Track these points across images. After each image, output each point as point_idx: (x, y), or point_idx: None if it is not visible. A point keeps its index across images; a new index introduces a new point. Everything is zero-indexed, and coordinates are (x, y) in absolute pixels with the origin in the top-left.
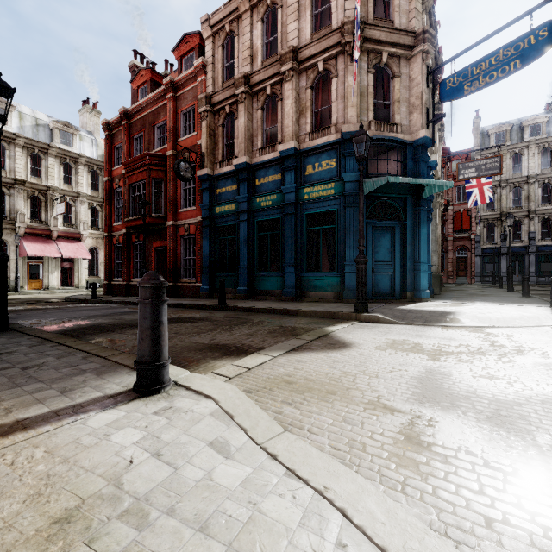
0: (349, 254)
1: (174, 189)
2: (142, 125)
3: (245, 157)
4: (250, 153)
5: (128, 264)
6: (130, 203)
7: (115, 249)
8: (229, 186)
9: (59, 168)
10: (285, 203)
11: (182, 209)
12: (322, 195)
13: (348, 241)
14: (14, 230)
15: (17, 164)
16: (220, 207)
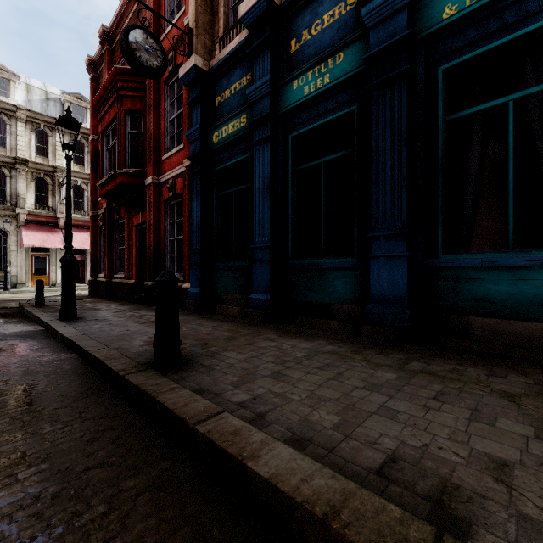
0: None
1: (155, 122)
2: None
3: None
4: None
5: (111, 253)
6: (104, 161)
7: (101, 233)
8: (237, 82)
9: None
10: (372, 51)
11: (167, 154)
12: None
13: None
14: (15, 218)
15: (19, 141)
16: (219, 130)
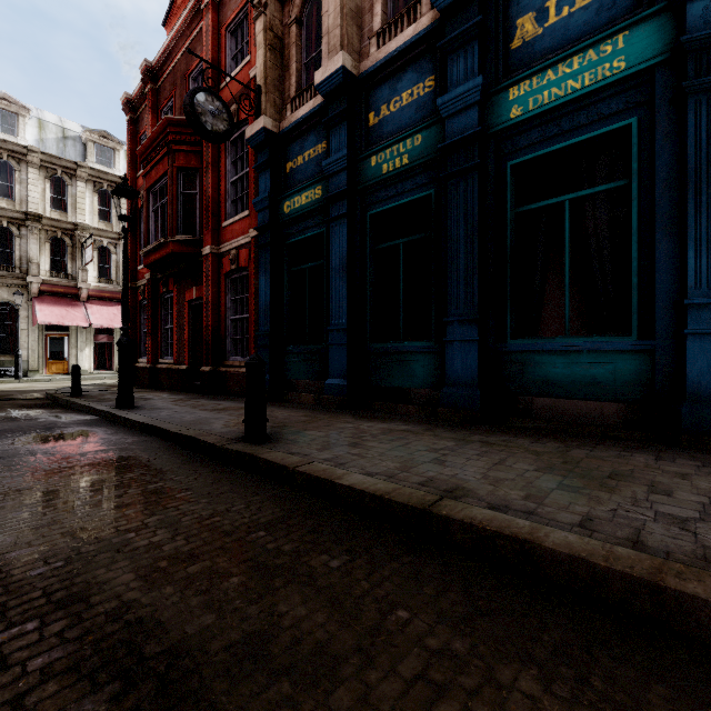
0: (705, 265)
1: (214, 183)
2: (172, 84)
3: (341, 54)
4: (355, 52)
5: (155, 333)
6: (150, 224)
7: (141, 309)
8: (311, 149)
9: (92, 198)
10: (447, 142)
11: (228, 220)
12: (574, 88)
13: (701, 220)
14: (25, 288)
15: (31, 191)
16: (291, 199)
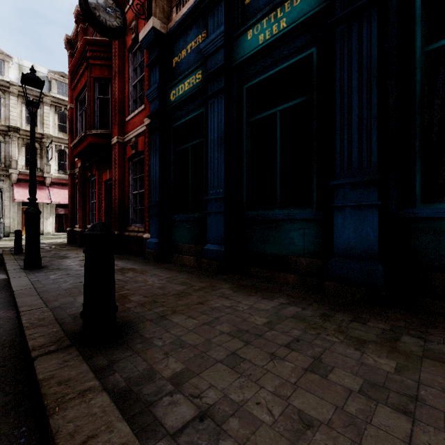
0: None
1: (120, 87)
2: None
3: None
4: None
5: (84, 206)
6: (78, 124)
7: (77, 189)
8: (192, 41)
9: (54, 117)
10: None
11: (130, 116)
12: None
13: None
14: (8, 177)
15: (12, 112)
16: (176, 88)
